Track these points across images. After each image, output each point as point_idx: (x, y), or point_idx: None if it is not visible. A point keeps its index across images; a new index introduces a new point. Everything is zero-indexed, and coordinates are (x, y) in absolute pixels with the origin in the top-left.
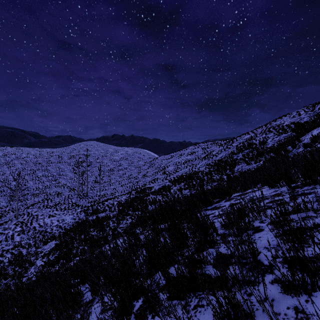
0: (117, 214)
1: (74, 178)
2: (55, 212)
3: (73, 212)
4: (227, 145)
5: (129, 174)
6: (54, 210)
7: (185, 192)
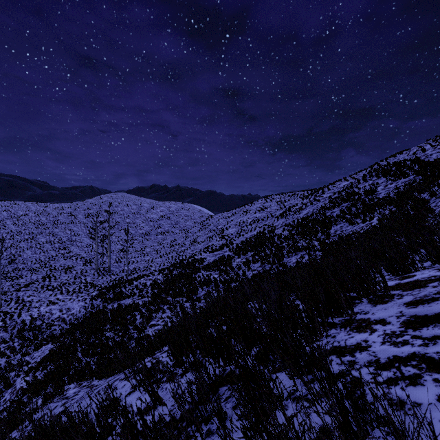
0: (149, 302)
1: (92, 246)
2: (59, 297)
3: (84, 296)
4: (315, 197)
5: (172, 239)
6: (57, 294)
7: (255, 266)
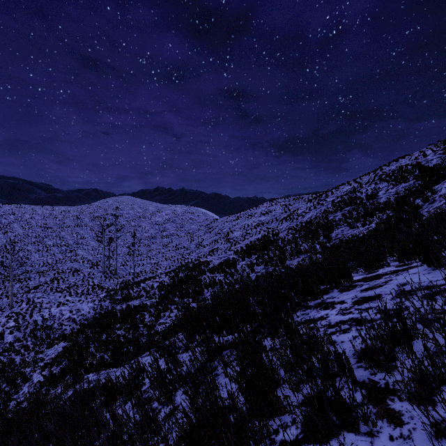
0: (157, 302)
1: (99, 249)
2: (68, 299)
3: (93, 298)
4: (319, 201)
5: (178, 242)
6: (66, 295)
7: (259, 269)
